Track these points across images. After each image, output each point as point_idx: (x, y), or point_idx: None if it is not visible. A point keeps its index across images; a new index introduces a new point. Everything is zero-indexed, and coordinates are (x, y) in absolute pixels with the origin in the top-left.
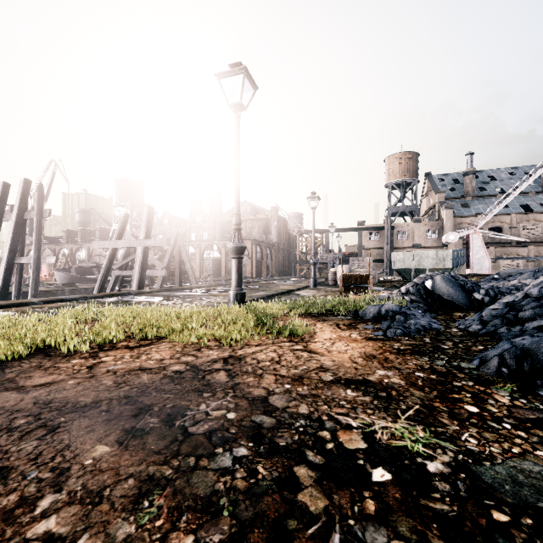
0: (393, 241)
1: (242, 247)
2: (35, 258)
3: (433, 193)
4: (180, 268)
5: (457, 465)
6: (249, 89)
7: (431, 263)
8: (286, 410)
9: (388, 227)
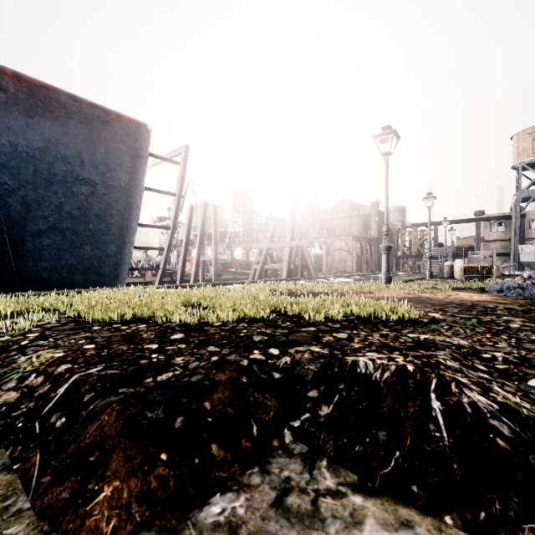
0: (523, 231)
1: (390, 246)
2: (214, 256)
3: None
4: (302, 263)
5: (526, 309)
6: (393, 139)
7: None
8: (462, 303)
9: (516, 216)
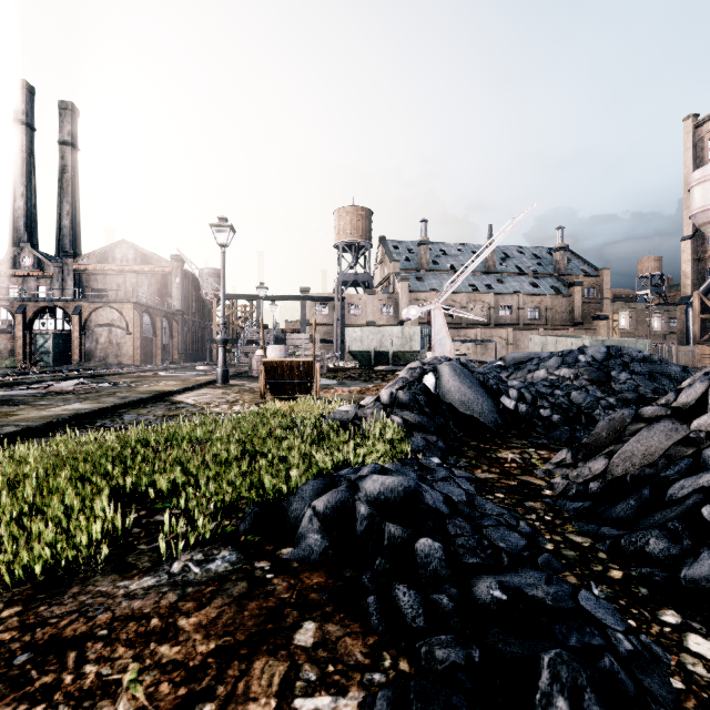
0: (344, 316)
1: None
2: None
3: (387, 262)
4: None
5: None
6: None
7: (396, 344)
8: None
9: (338, 298)
